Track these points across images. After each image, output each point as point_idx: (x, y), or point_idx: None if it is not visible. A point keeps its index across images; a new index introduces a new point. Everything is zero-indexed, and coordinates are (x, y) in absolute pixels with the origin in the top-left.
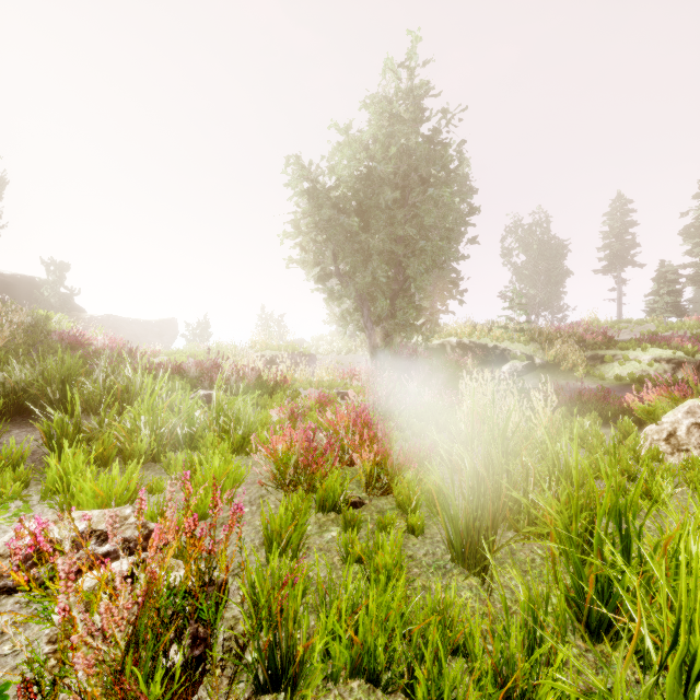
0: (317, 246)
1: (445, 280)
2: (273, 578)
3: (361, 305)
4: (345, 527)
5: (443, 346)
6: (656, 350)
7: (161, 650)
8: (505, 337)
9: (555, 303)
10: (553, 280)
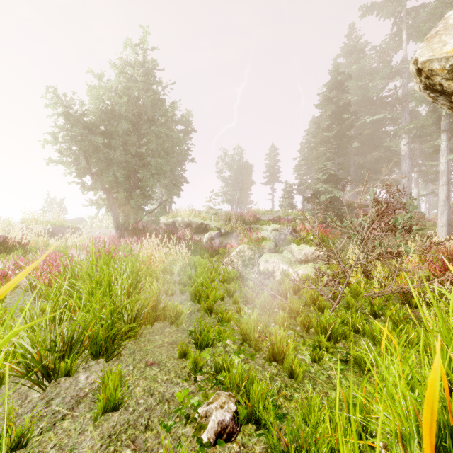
0: (72, 153)
1: (177, 182)
2: None
3: (107, 195)
4: None
5: (174, 222)
6: (275, 225)
7: None
8: (208, 217)
9: (245, 200)
10: (244, 187)
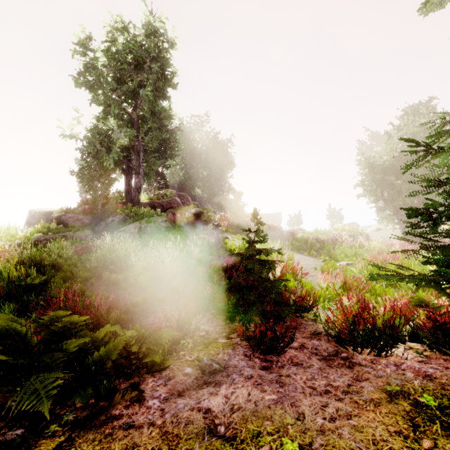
0: (372, 189)
1: None
2: None
3: (396, 213)
4: None
5: None
6: None
7: None
8: None
9: None
10: None
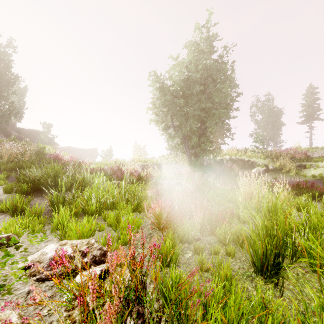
0: (163, 113)
1: (223, 128)
2: (172, 281)
3: (184, 141)
4: (195, 252)
5: (222, 160)
6: None
7: (122, 320)
8: (253, 155)
9: (276, 139)
10: (276, 128)
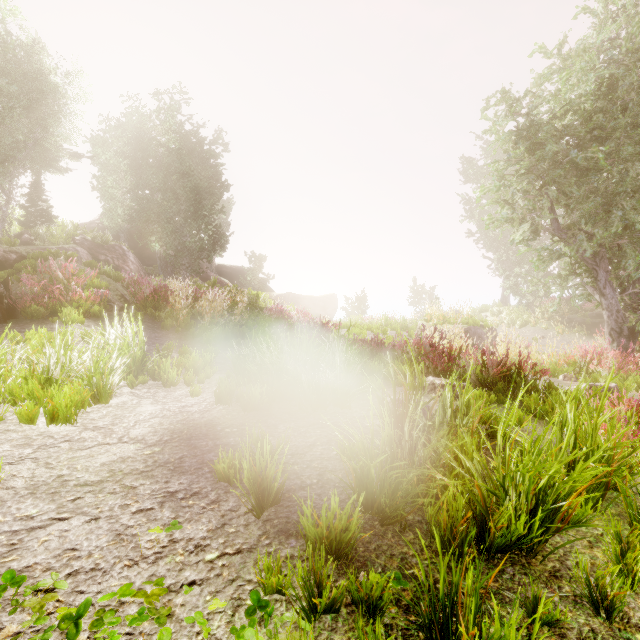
0: (529, 197)
1: None
2: None
3: (594, 266)
4: None
5: None
6: None
7: None
8: None
9: None
10: None
